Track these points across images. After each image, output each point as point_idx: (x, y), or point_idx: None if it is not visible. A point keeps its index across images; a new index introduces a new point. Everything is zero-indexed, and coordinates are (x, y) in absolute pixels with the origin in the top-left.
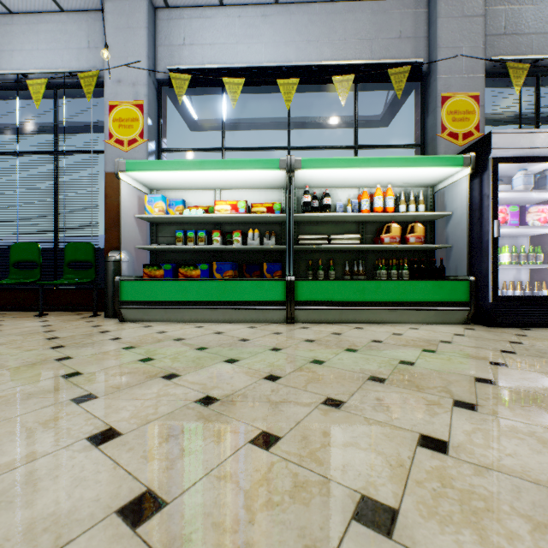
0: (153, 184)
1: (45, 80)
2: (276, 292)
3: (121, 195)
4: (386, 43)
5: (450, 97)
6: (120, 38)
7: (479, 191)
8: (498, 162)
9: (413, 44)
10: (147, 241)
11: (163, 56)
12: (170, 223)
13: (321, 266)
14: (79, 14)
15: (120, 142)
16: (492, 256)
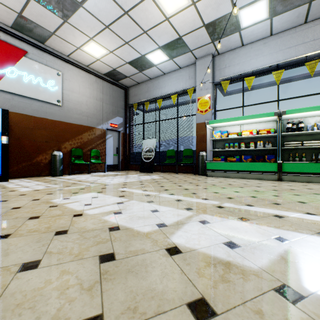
0: (215, 126)
1: (176, 94)
2: (272, 167)
3: (206, 133)
4: None
5: None
6: (201, 73)
7: None
8: None
9: None
10: (211, 147)
11: (217, 74)
12: (221, 140)
13: (297, 156)
14: (185, 67)
15: (201, 111)
16: None
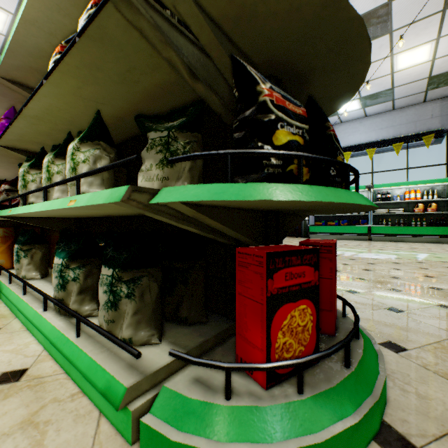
0: None
1: None
2: (363, 230)
3: None
4: (423, 121)
5: None
6: None
7: None
8: None
9: (440, 119)
10: None
11: None
12: None
13: (384, 221)
14: None
15: None
16: None
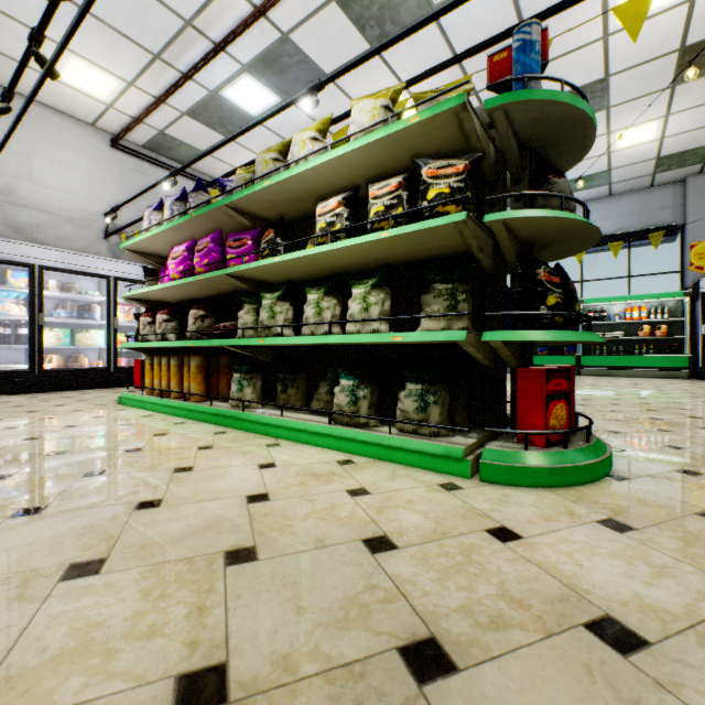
0: None
1: None
2: (570, 361)
3: None
4: (650, 213)
5: (696, 245)
6: None
7: (697, 308)
8: (704, 294)
9: (672, 211)
10: None
11: None
12: None
13: (597, 349)
14: None
15: None
16: (701, 343)
